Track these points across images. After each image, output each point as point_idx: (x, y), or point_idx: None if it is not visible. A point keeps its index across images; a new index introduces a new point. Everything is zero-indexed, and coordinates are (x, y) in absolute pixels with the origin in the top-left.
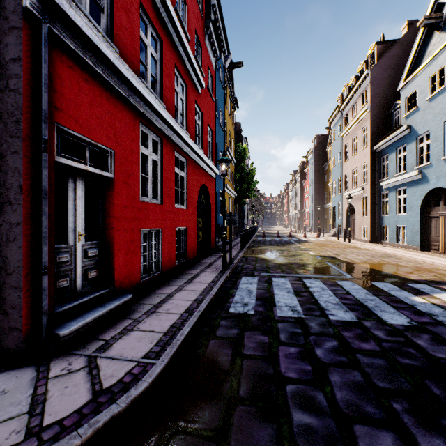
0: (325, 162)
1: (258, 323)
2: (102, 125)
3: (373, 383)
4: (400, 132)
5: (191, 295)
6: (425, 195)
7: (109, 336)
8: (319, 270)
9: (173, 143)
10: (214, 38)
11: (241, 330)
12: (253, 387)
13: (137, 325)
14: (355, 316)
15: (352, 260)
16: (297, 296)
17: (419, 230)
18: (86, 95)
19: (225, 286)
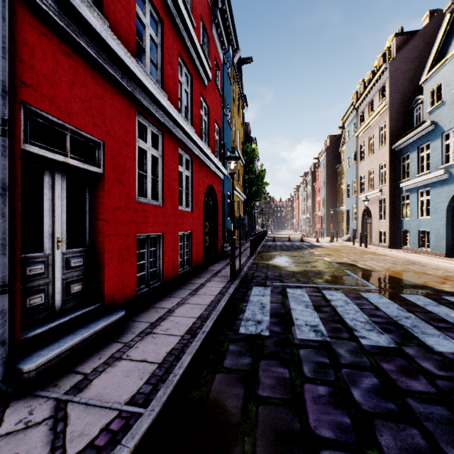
0: (337, 163)
1: (275, 348)
2: (87, 109)
3: (442, 450)
4: (423, 129)
5: (195, 310)
6: (452, 196)
7: (90, 367)
8: (338, 279)
9: (176, 138)
10: (222, 28)
11: (254, 359)
12: (274, 453)
13: (127, 352)
14: (391, 339)
15: (373, 267)
16: (317, 312)
17: (444, 234)
18: (65, 71)
19: (234, 298)
